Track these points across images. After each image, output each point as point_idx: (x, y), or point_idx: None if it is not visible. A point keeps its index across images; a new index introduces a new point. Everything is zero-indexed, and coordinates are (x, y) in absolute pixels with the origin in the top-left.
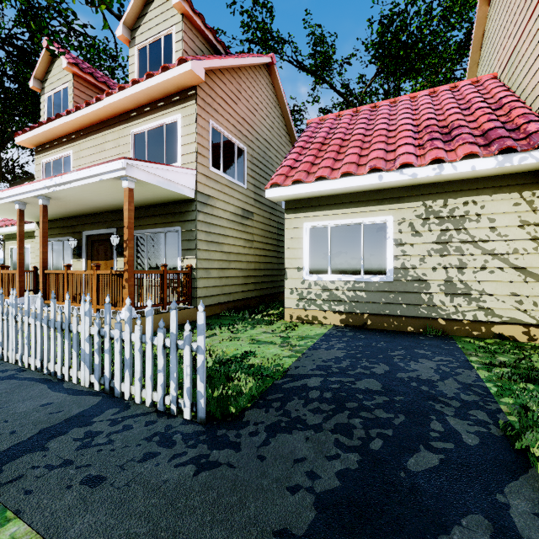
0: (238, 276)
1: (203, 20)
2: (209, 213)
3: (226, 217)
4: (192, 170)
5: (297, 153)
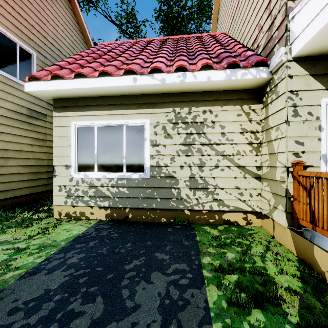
0: (22, 173)
1: None
2: None
3: (0, 113)
4: None
5: (74, 58)
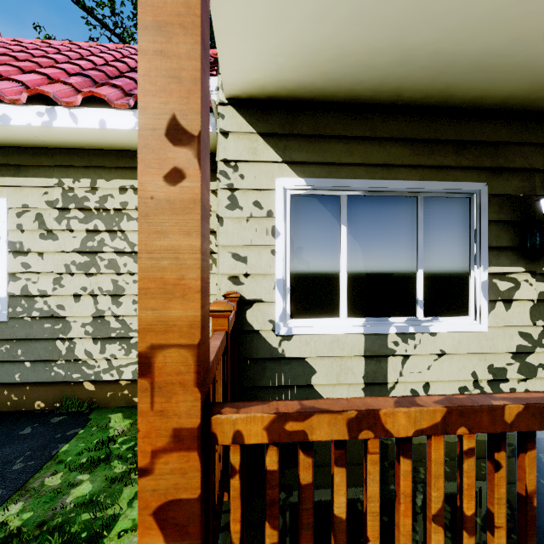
0: None
1: None
2: None
3: None
4: None
5: None
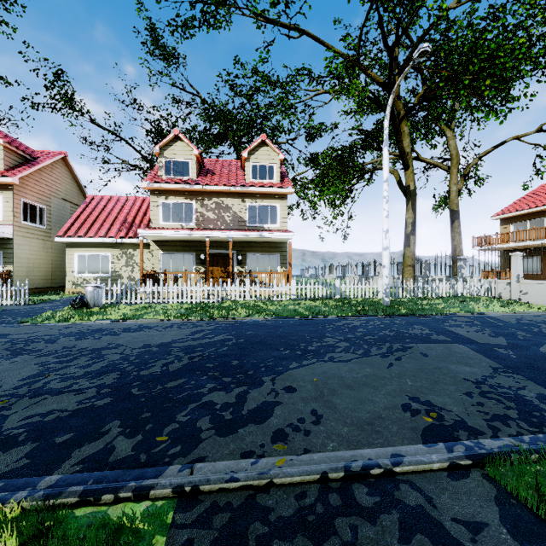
0: (40, 275)
1: (17, 147)
2: (21, 244)
3: (32, 245)
4: (11, 225)
5: (74, 220)
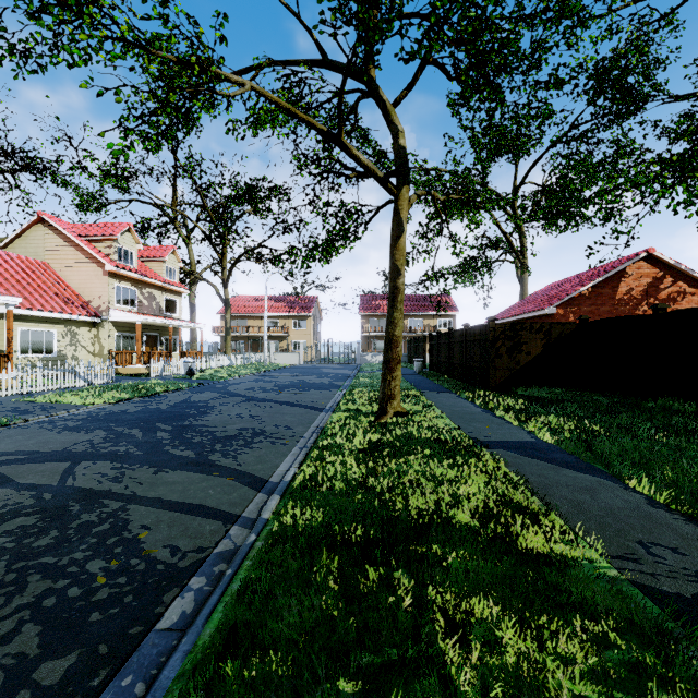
0: None
1: None
2: None
3: None
4: None
5: None
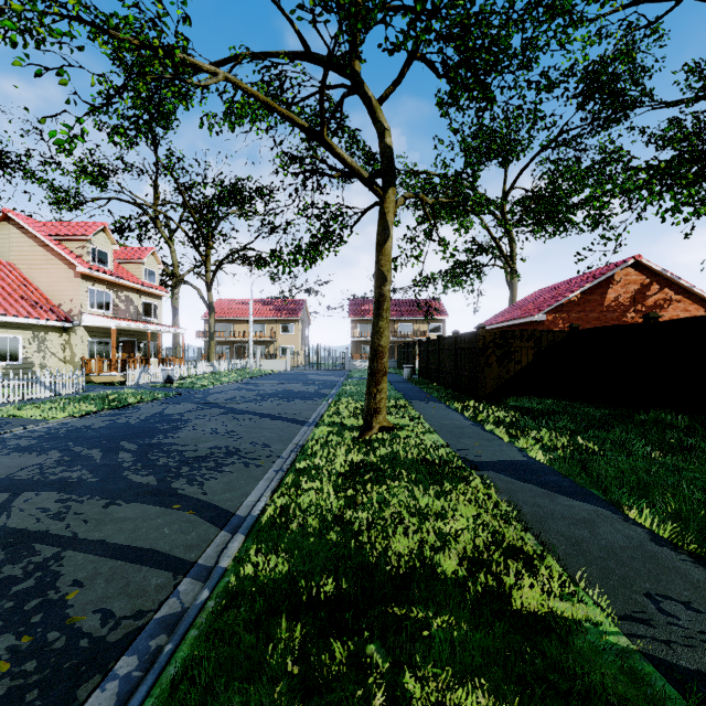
0: None
1: None
2: None
3: None
4: None
5: None
